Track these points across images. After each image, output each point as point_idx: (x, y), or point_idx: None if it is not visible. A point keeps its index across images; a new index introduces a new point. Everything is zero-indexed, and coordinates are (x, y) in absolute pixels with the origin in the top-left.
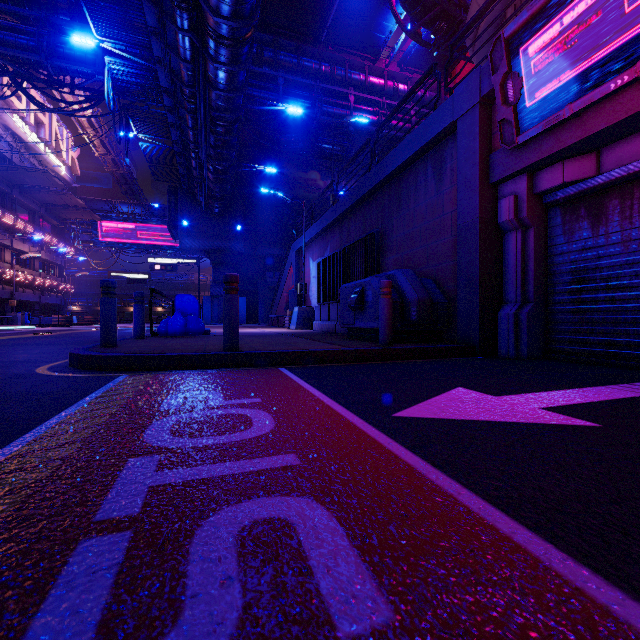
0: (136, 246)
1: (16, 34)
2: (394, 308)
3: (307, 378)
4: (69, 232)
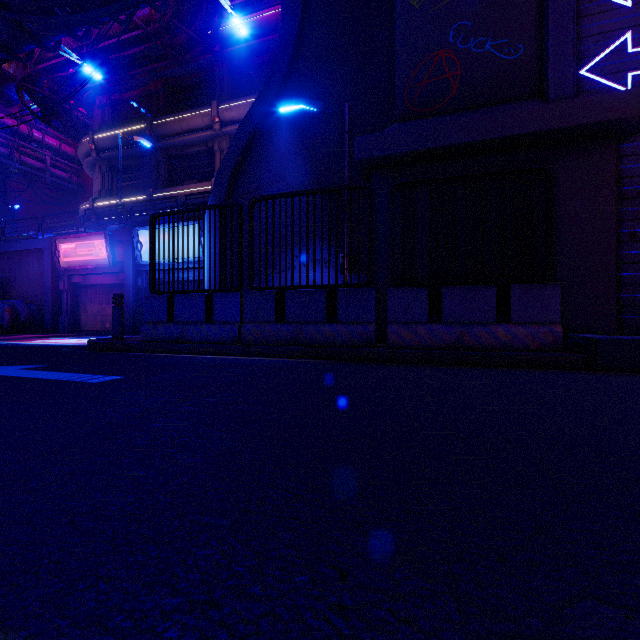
0: None
1: None
2: (13, 316)
3: None
4: None
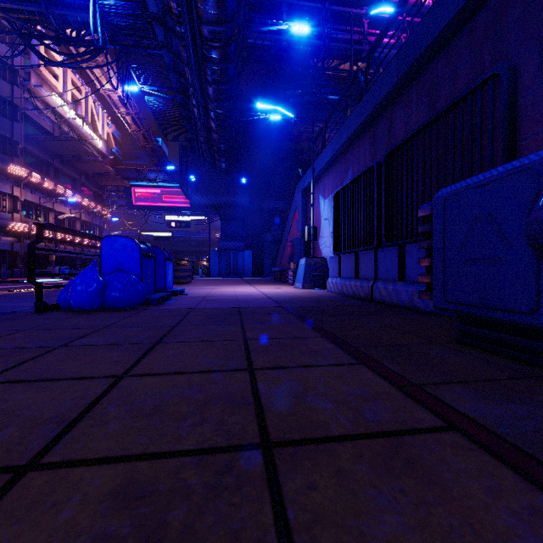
0: (161, 208)
1: None
2: None
3: None
4: (109, 198)
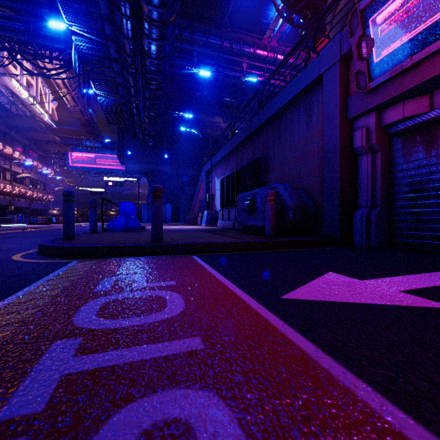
0: (96, 169)
1: (12, 22)
2: (276, 211)
3: (212, 264)
4: (50, 159)
